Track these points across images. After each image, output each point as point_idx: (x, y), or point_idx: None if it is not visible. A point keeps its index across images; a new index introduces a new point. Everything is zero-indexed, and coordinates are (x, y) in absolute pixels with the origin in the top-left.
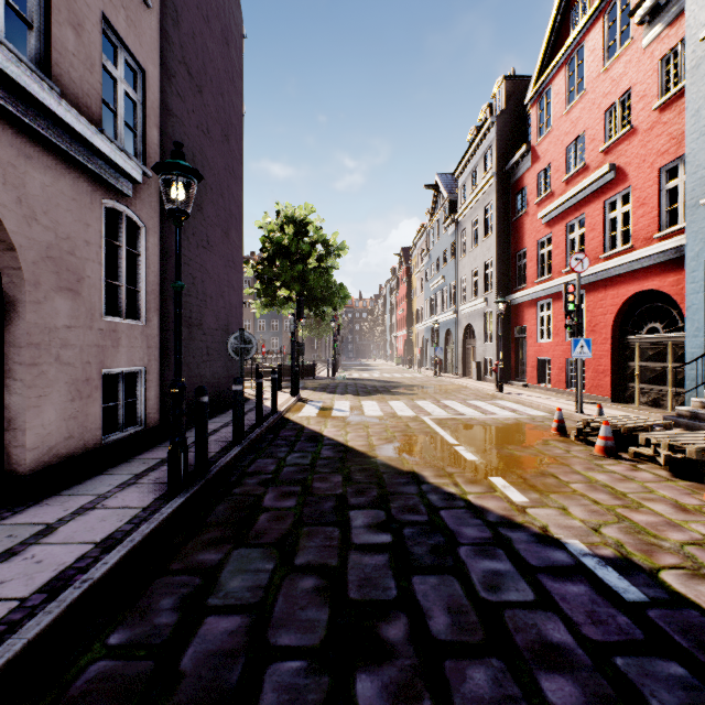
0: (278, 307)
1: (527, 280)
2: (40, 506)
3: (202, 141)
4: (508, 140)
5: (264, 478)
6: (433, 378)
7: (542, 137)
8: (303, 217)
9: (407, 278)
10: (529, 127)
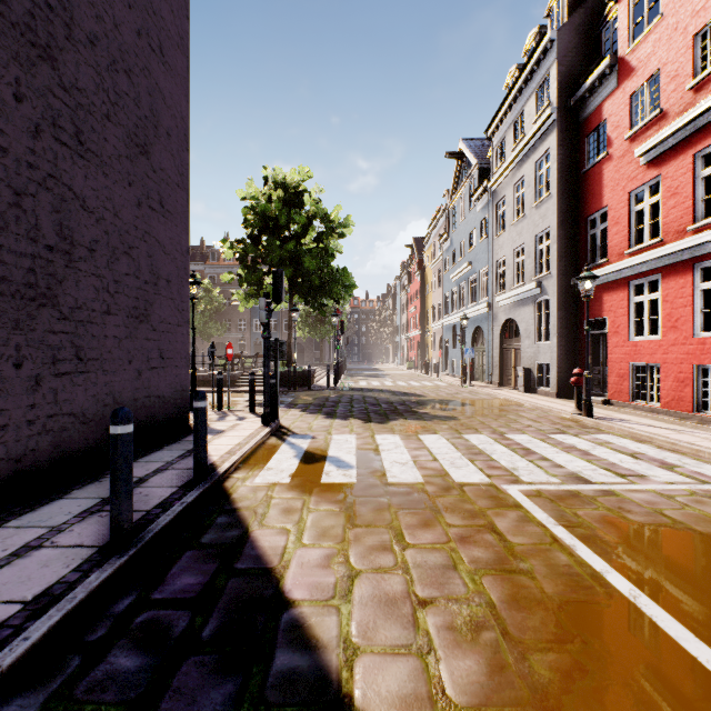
0: None
1: (608, 252)
2: None
3: None
4: (573, 63)
5: None
6: (462, 388)
7: (641, 36)
8: (297, 183)
9: (420, 271)
10: (606, 40)
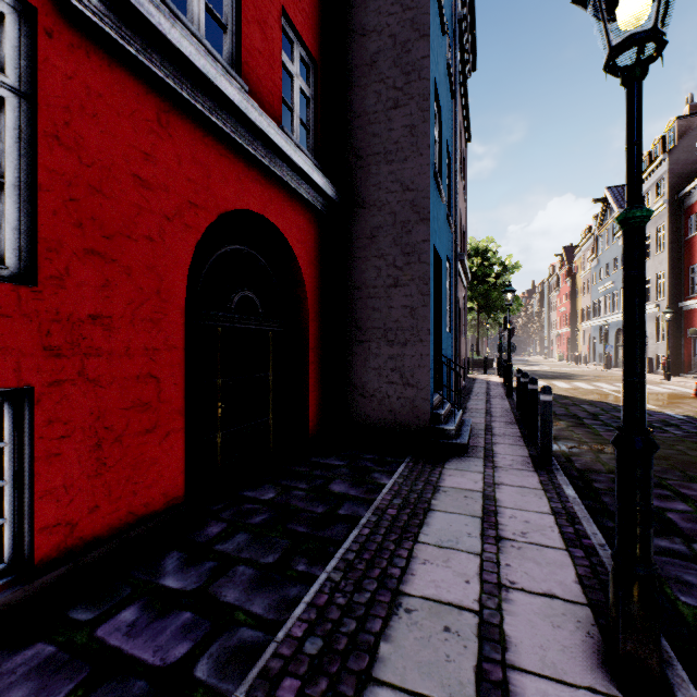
0: None
1: None
2: (472, 397)
3: None
4: (680, 171)
5: None
6: (603, 371)
7: None
8: (485, 247)
9: (570, 278)
10: None
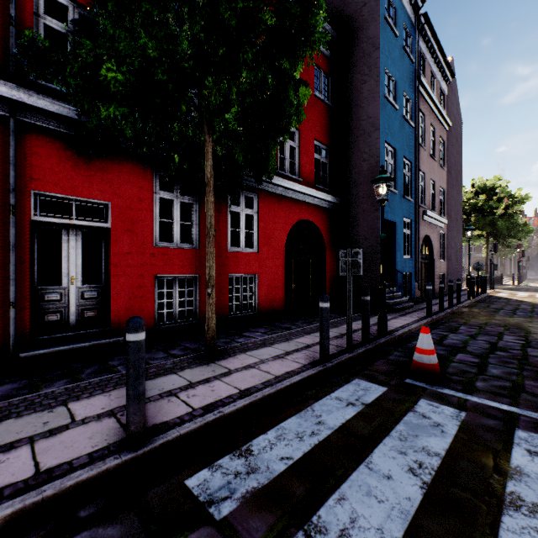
0: (471, 241)
1: None
2: None
3: (451, 191)
4: None
5: (492, 301)
6: None
7: None
8: (492, 185)
9: None
10: None
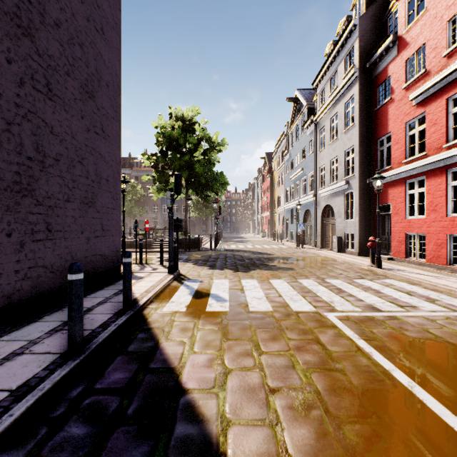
0: None
1: (391, 161)
2: None
3: None
4: (369, 40)
5: None
6: (297, 249)
7: (413, 22)
8: (190, 117)
9: (270, 174)
10: (390, 25)
